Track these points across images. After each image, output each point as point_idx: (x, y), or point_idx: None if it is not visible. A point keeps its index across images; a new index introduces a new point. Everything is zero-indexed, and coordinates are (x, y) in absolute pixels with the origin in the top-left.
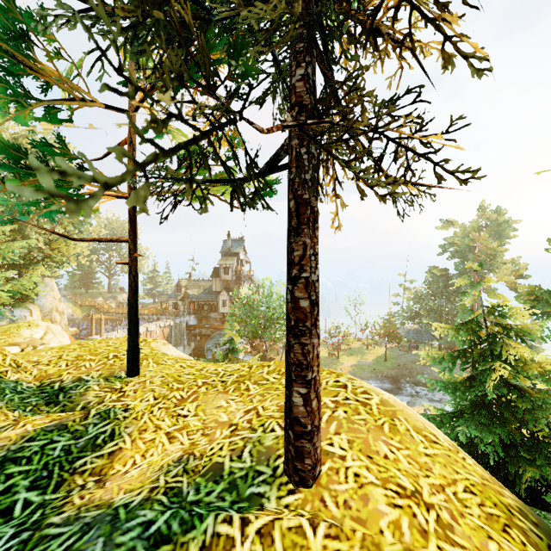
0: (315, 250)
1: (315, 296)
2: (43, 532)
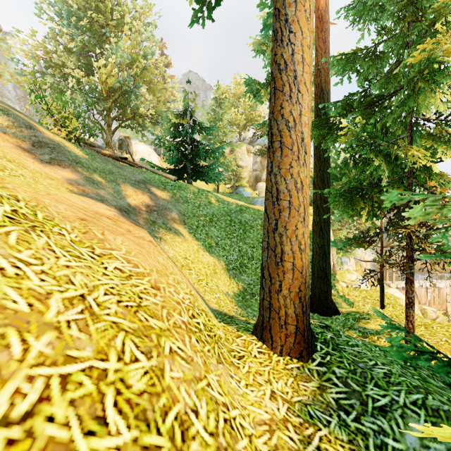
0: (411, 289)
1: (411, 300)
2: (354, 325)
